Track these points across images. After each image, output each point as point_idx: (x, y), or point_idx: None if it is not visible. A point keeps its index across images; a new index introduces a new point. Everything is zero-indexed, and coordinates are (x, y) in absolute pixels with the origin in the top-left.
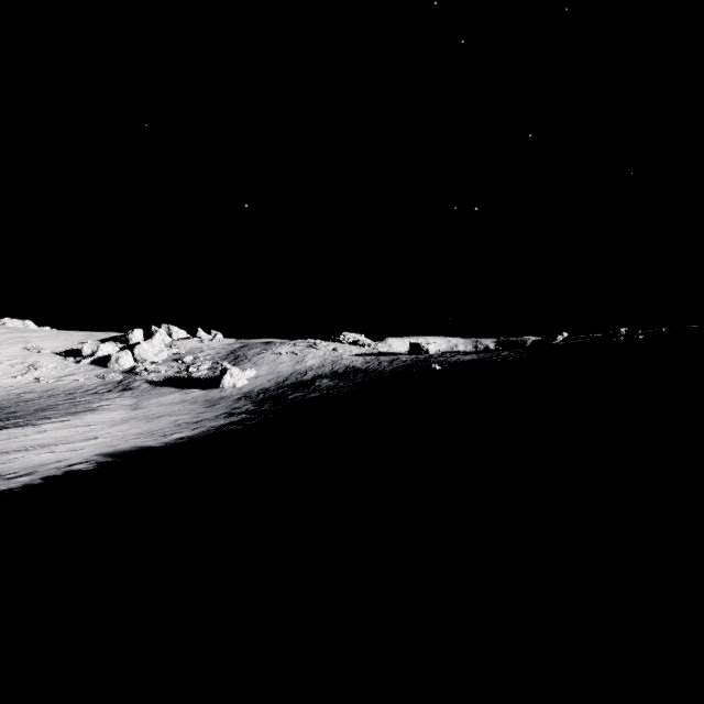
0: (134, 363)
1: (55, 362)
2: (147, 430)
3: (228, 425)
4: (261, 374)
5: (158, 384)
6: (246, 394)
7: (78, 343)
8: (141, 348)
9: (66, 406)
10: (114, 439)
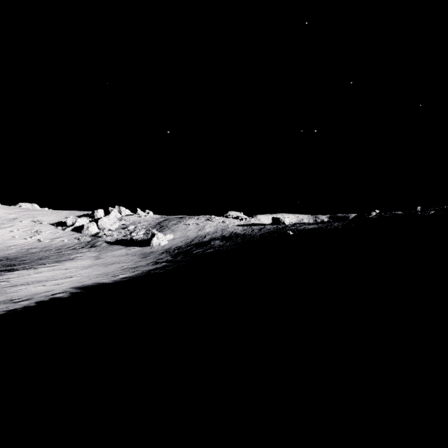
0: (98, 230)
1: (50, 229)
2: (104, 272)
3: (154, 269)
4: (176, 237)
5: (112, 243)
6: (167, 250)
7: (64, 218)
8: (102, 220)
9: (55, 257)
10: (83, 278)
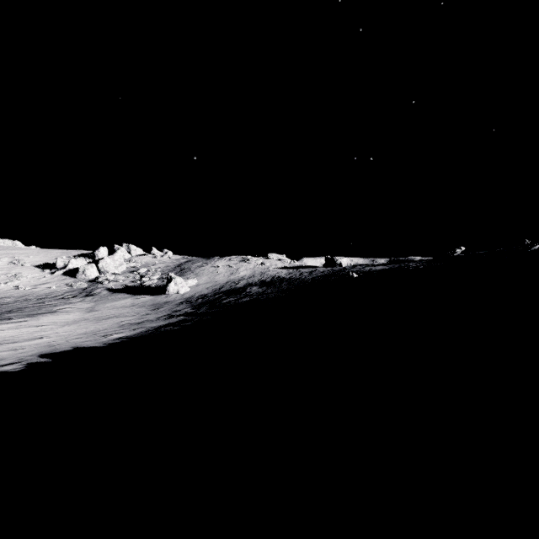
0: (98, 274)
1: (34, 273)
2: (92, 330)
3: (166, 326)
4: (201, 283)
5: (116, 291)
6: (188, 299)
7: (55, 258)
8: (104, 262)
9: (32, 309)
10: (58, 339)
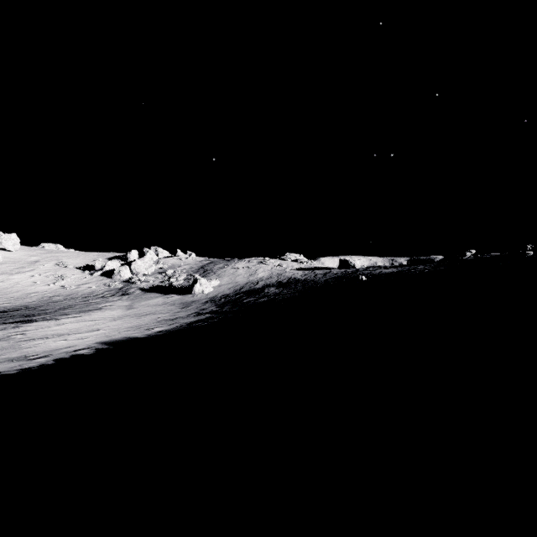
0: (131, 275)
1: (76, 274)
2: (136, 325)
3: (196, 322)
4: (223, 283)
5: (148, 290)
6: (212, 298)
7: (93, 261)
8: (136, 264)
9: (81, 306)
10: (111, 331)
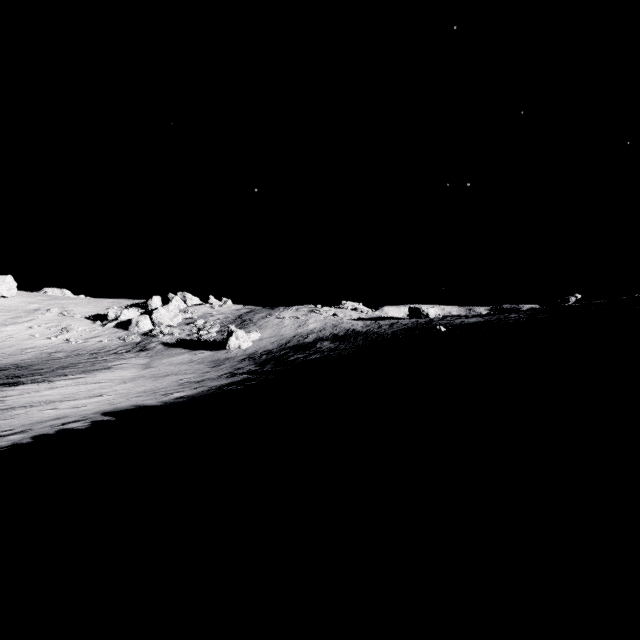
0: (152, 326)
1: (85, 325)
2: (151, 388)
3: (228, 385)
4: (265, 337)
5: (172, 345)
6: (250, 355)
7: (106, 309)
8: (158, 312)
9: (86, 364)
10: (118, 397)
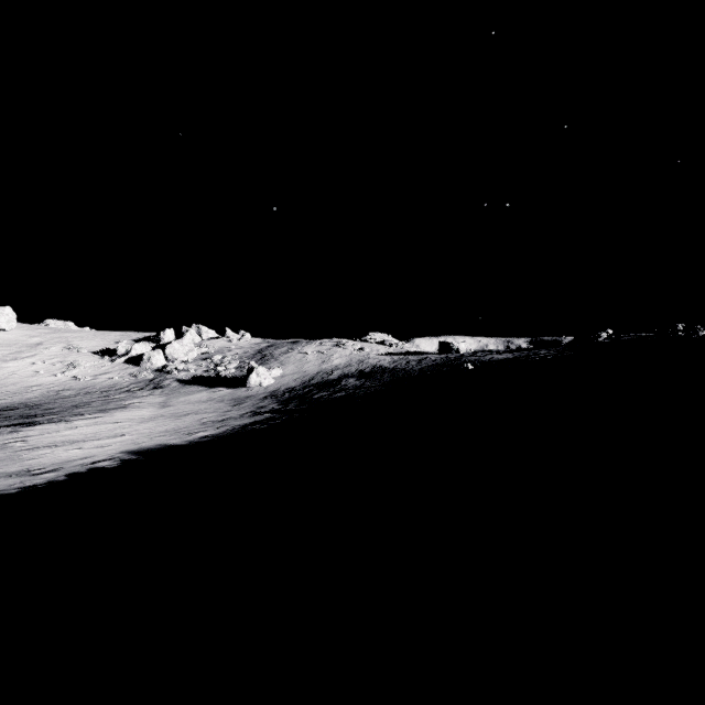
0: (165, 362)
1: (92, 361)
2: (173, 428)
3: (252, 424)
4: (287, 373)
5: (188, 382)
6: (272, 393)
7: (114, 343)
8: (172, 347)
9: (99, 403)
10: (141, 436)
